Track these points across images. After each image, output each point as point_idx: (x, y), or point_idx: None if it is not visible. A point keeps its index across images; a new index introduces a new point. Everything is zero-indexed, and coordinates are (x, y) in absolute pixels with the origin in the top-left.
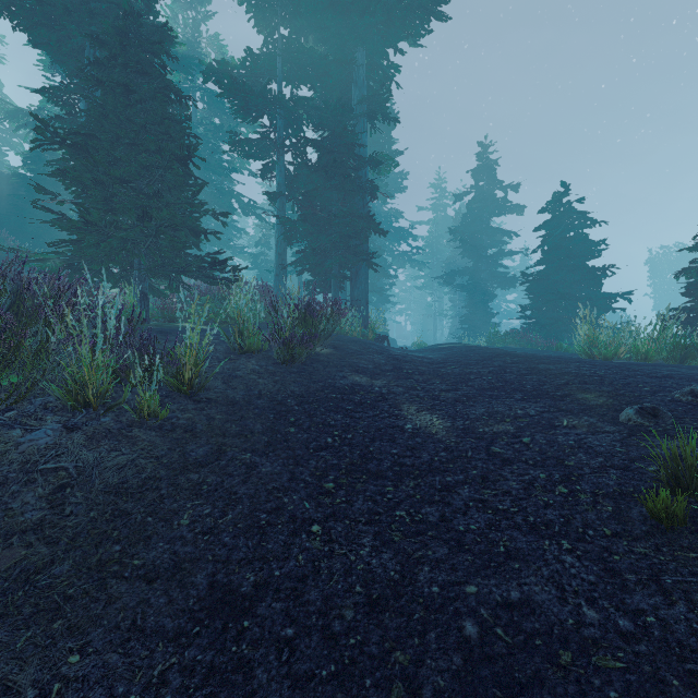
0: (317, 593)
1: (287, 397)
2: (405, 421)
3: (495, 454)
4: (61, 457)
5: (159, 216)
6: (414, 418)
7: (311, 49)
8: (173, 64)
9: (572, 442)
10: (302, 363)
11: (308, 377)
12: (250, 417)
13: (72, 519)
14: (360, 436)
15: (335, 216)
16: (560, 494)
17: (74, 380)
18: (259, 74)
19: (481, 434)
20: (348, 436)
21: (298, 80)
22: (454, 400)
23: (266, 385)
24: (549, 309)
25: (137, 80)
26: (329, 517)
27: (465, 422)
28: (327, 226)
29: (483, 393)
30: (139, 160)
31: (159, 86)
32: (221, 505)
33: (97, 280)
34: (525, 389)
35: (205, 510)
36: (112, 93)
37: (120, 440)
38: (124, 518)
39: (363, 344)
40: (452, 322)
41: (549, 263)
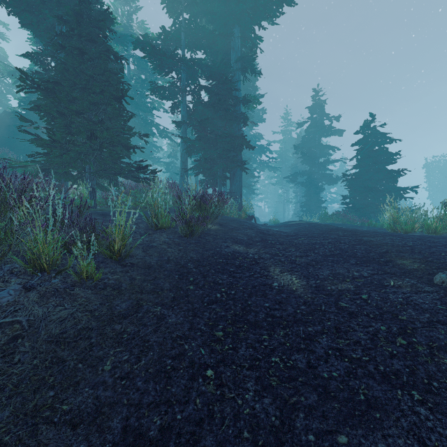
0: (212, 438)
1: (188, 262)
2: (272, 280)
3: (343, 308)
4: (18, 312)
5: (102, 136)
6: (279, 277)
7: (204, 27)
8: (115, 40)
9: (400, 299)
10: (198, 236)
11: (202, 247)
12: (161, 277)
13: (18, 367)
14: (240, 292)
15: (220, 136)
16: (400, 345)
17: (32, 252)
18: (169, 44)
19: (329, 291)
20: (232, 292)
21: (195, 47)
22: (306, 264)
23: (173, 253)
24: (361, 198)
25: (88, 46)
26: (220, 362)
27: (316, 281)
28: (214, 143)
29: (327, 258)
30: (89, 99)
31: (103, 50)
32: (137, 352)
33: (63, 180)
34: (356, 256)
35: (124, 357)
36: (71, 54)
37: (64, 297)
38: (60, 365)
39: (239, 222)
40: (295, 206)
41: (361, 167)
